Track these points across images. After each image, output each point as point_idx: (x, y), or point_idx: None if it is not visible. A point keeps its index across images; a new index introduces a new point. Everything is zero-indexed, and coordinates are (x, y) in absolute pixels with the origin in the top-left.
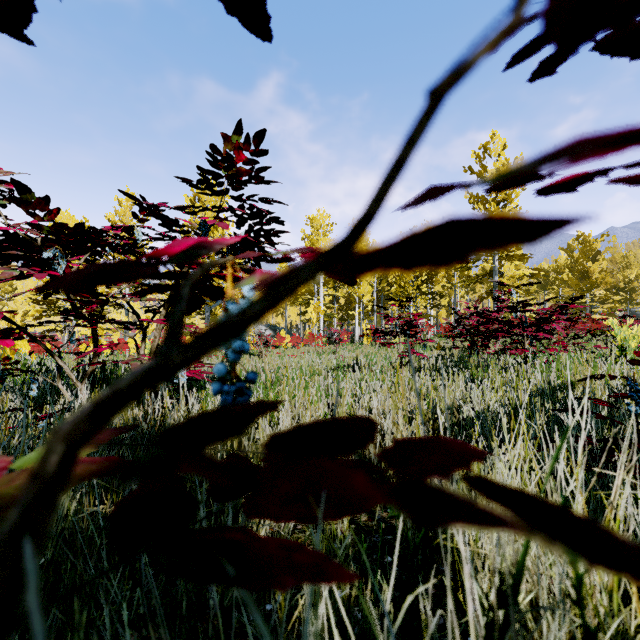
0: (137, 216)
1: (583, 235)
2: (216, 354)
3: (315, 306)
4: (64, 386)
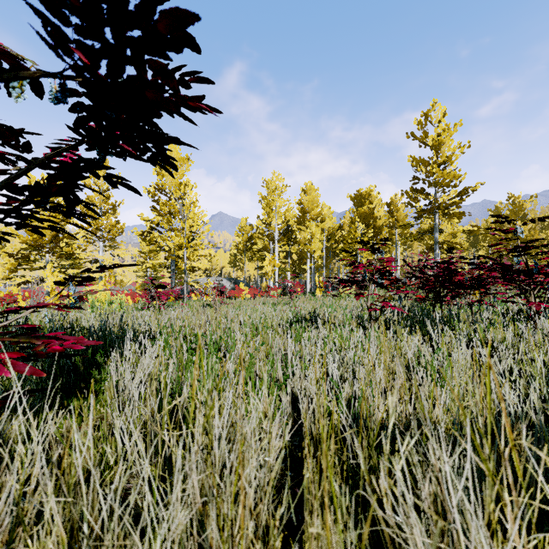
0: None
1: (513, 196)
2: (175, 305)
3: (270, 259)
4: None
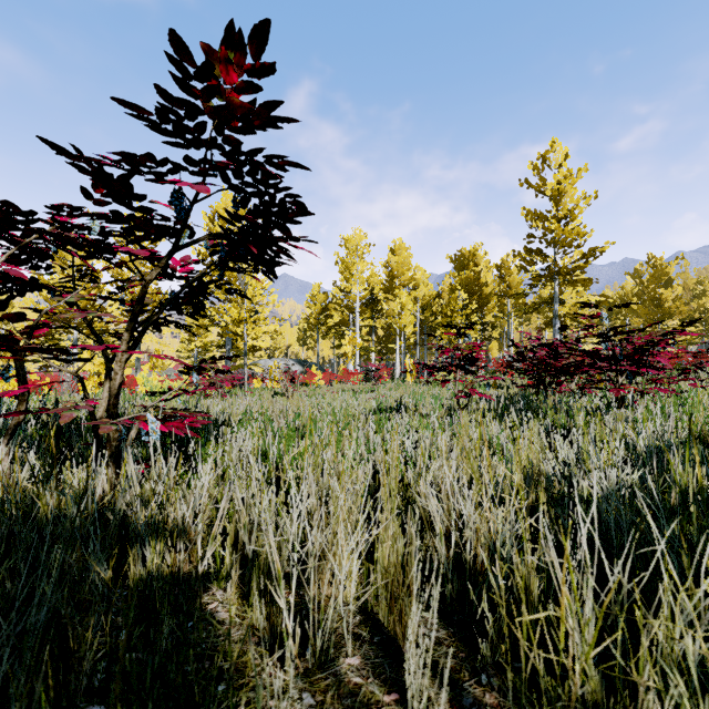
0: (91, 195)
1: (654, 258)
2: (236, 393)
3: (350, 338)
4: None
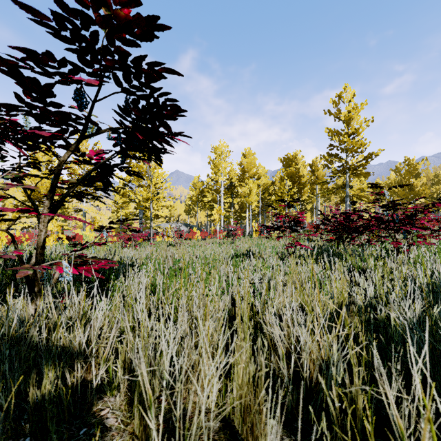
0: (23, 100)
1: (409, 159)
2: (144, 244)
3: (217, 209)
4: None
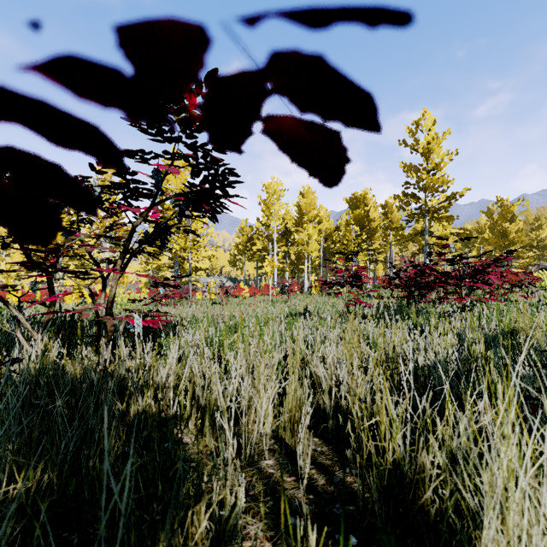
0: (95, 168)
1: (502, 200)
2: (183, 303)
3: (270, 261)
4: (21, 335)
